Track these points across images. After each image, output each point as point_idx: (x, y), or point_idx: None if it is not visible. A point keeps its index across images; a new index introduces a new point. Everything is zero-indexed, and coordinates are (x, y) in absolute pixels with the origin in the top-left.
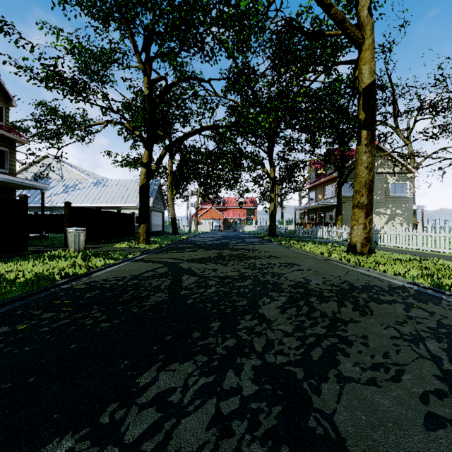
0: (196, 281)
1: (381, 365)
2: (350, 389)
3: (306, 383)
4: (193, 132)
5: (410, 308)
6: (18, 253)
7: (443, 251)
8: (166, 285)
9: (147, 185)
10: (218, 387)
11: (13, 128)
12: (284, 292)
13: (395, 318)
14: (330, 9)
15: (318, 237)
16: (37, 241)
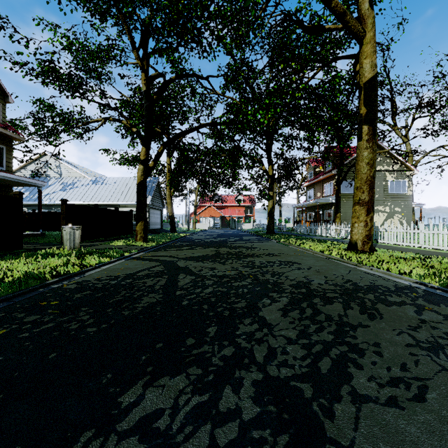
0: (193, 280)
1: (399, 380)
2: (368, 412)
3: (315, 403)
4: (191, 129)
5: (422, 310)
6: (12, 251)
7: (446, 249)
8: (161, 285)
9: (145, 182)
10: (213, 408)
11: (12, 125)
12: (285, 292)
13: (408, 323)
14: (330, 2)
15: (316, 235)
16: (33, 238)
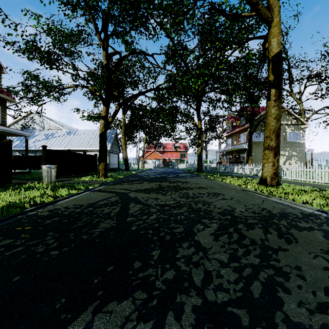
0: (141, 208)
1: (327, 305)
2: None
3: None
4: (140, 92)
5: (328, 235)
6: (3, 184)
7: None
8: (115, 212)
9: (105, 133)
10: None
11: (7, 91)
12: (214, 218)
13: (320, 246)
14: None
15: (234, 172)
16: (21, 175)
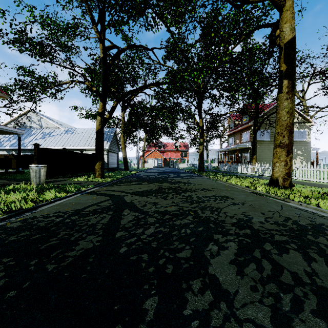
0: (136, 218)
1: None
2: None
3: None
4: (139, 87)
5: None
6: None
7: None
8: (103, 223)
9: (102, 130)
10: None
11: (3, 89)
12: (230, 234)
13: None
14: None
15: (237, 172)
16: (13, 175)
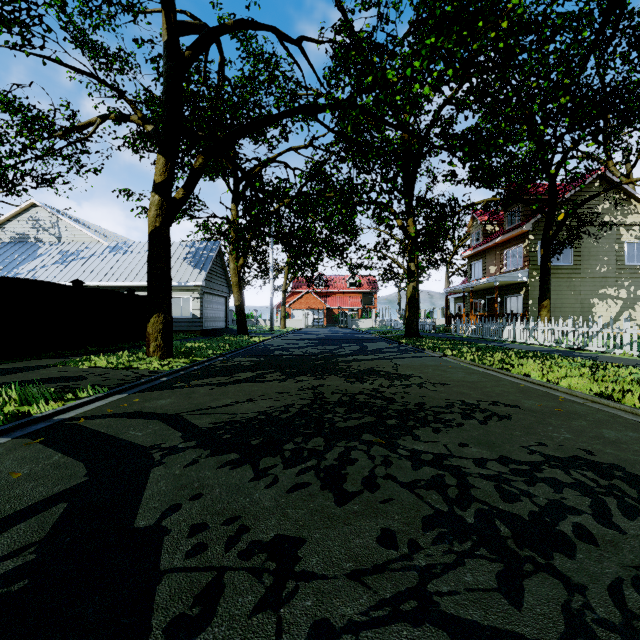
0: None
1: None
2: None
3: None
4: (263, 118)
5: None
6: None
7: None
8: None
9: (165, 231)
10: None
11: None
12: None
13: None
14: None
15: (502, 340)
16: None
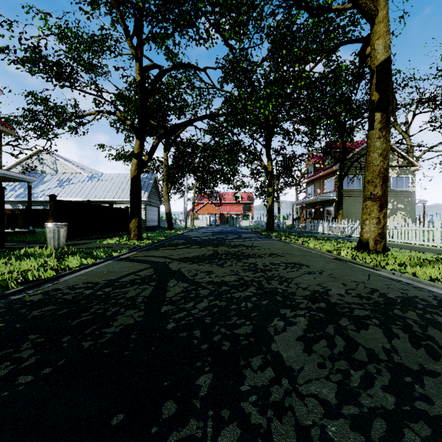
0: (185, 289)
1: None
2: None
3: None
4: (188, 121)
5: None
6: None
7: None
8: (144, 296)
9: (139, 177)
10: None
11: (6, 121)
12: (300, 308)
13: None
14: None
15: (318, 232)
16: (21, 236)
